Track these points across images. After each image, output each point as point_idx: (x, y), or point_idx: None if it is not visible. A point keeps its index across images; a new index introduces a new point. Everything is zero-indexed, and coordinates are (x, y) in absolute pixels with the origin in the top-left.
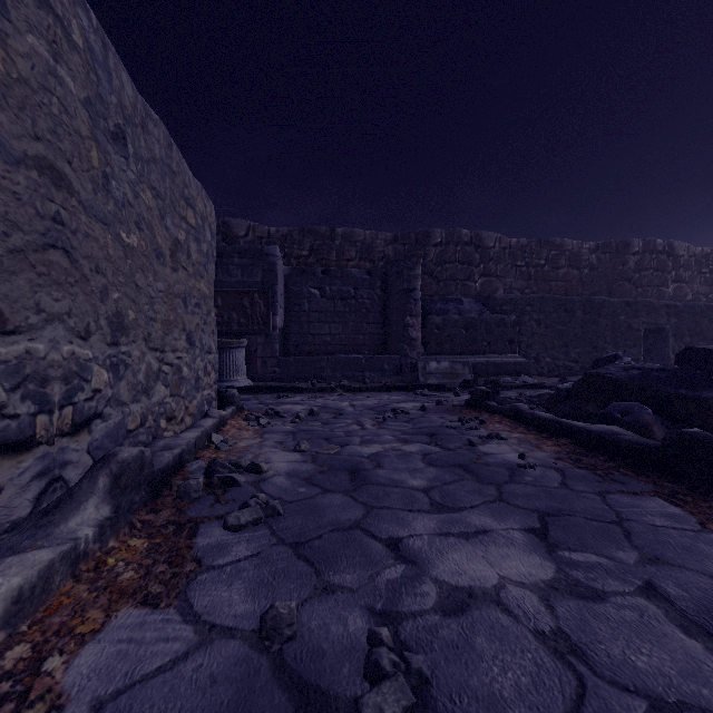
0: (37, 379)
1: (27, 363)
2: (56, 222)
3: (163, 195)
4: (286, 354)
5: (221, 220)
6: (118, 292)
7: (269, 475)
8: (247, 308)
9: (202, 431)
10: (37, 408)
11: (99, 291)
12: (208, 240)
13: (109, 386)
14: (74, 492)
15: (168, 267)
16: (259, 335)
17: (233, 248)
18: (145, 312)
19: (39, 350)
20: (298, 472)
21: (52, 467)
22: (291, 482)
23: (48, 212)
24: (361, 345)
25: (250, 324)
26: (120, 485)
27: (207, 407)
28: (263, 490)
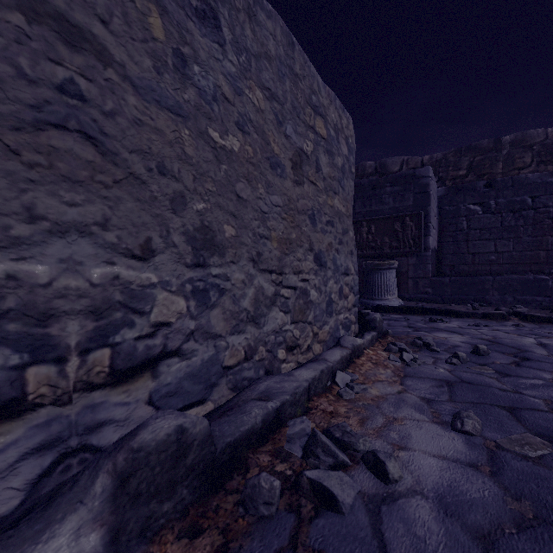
0: (30, 315)
1: (9, 293)
2: (66, 94)
3: (280, 99)
4: (440, 275)
5: (377, 162)
6: (205, 202)
7: (401, 485)
8: (398, 231)
9: (320, 370)
10: (27, 357)
11: (169, 198)
12: (344, 153)
13: (189, 316)
14: (60, 493)
15: (289, 180)
16: (410, 257)
17: (385, 179)
18: (253, 229)
19: (37, 274)
20: (460, 502)
21: (67, 435)
22: (446, 536)
23: (48, 77)
24: (542, 264)
25: (401, 247)
26: (129, 490)
27: (344, 331)
28: (384, 539)
